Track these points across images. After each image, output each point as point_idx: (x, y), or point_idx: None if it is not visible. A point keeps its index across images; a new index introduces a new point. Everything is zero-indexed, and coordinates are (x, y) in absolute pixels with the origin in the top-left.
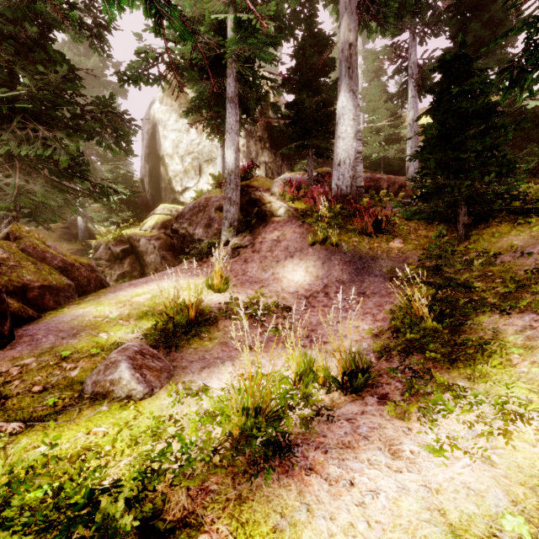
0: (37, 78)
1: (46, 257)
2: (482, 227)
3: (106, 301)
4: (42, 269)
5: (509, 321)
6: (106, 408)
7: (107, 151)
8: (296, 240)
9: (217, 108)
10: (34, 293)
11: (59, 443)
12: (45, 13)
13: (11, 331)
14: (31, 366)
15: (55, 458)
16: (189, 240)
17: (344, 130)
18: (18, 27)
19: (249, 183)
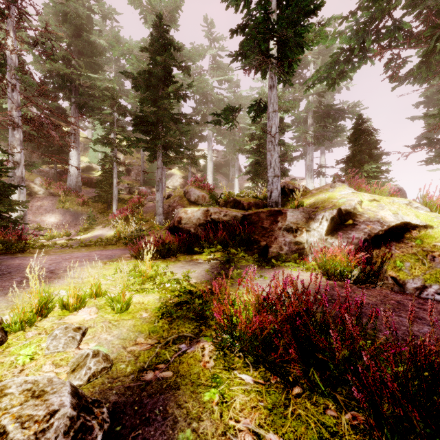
0: None
1: None
2: None
3: None
4: None
5: (100, 226)
6: None
7: None
8: (50, 206)
9: None
10: None
11: None
12: None
13: None
14: None
15: None
16: None
17: (73, 162)
18: None
19: None
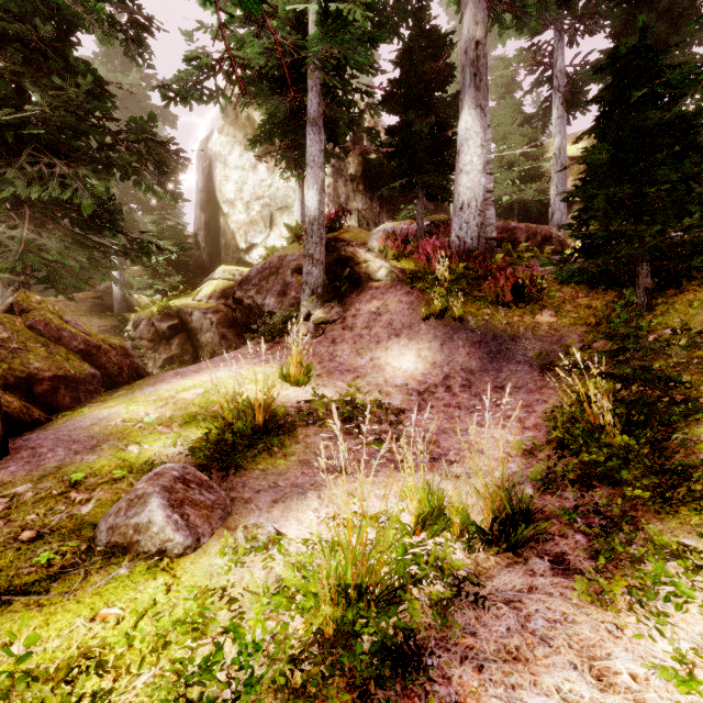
0: (52, 95)
1: (63, 336)
2: (672, 293)
3: (142, 398)
4: (56, 353)
5: None
6: (126, 571)
7: (150, 196)
8: (402, 312)
9: (295, 135)
10: (44, 387)
11: (44, 638)
12: (62, 6)
13: (3, 443)
14: (25, 498)
15: (25, 679)
16: (256, 313)
17: (468, 160)
18: (26, 25)
19: (338, 235)
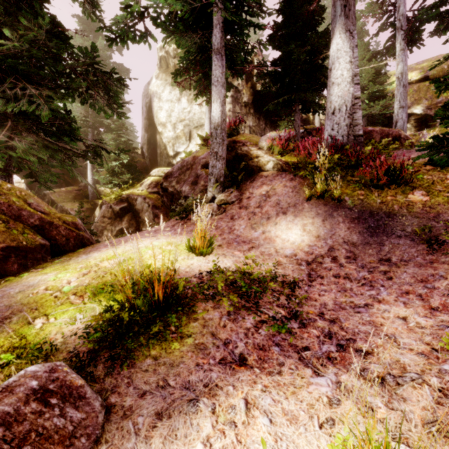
0: (22, 34)
1: (22, 215)
2: None
3: (72, 266)
4: (14, 228)
5: None
6: None
7: (111, 122)
8: (288, 195)
9: (204, 68)
10: None
11: None
12: None
13: None
14: None
15: None
16: (176, 198)
17: (339, 74)
18: None
19: (236, 138)
